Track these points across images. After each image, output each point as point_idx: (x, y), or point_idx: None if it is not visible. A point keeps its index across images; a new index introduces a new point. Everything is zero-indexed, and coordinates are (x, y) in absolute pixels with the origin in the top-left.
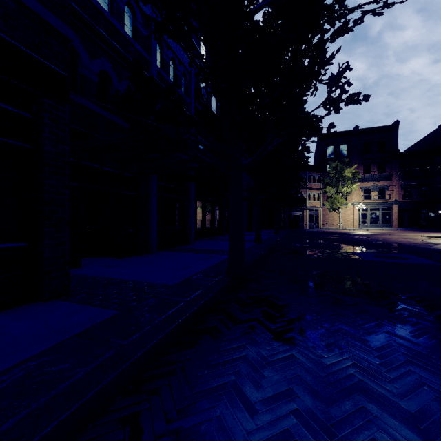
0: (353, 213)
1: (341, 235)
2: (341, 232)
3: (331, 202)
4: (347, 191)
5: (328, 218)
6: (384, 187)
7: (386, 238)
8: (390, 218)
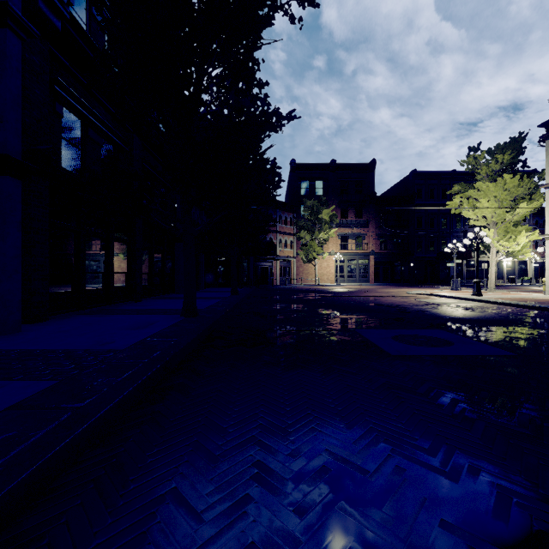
0: (330, 266)
1: (321, 293)
2: (319, 289)
3: (307, 250)
4: (324, 238)
5: (302, 271)
6: (362, 235)
7: (374, 296)
8: (367, 272)
